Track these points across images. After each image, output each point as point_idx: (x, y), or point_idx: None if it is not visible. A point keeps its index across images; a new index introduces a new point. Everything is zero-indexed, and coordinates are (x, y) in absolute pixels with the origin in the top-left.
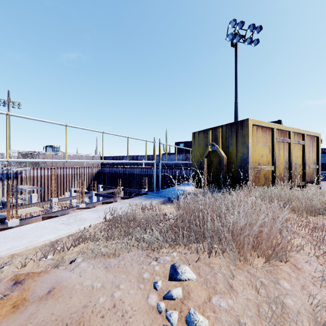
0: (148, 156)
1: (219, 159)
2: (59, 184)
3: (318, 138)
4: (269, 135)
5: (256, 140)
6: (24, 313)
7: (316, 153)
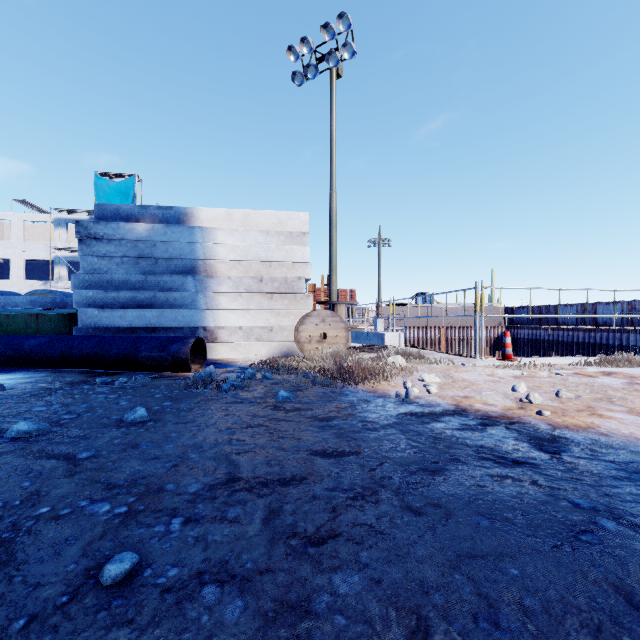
0: (629, 303)
1: None
2: None
3: None
4: None
5: None
6: (591, 369)
7: None
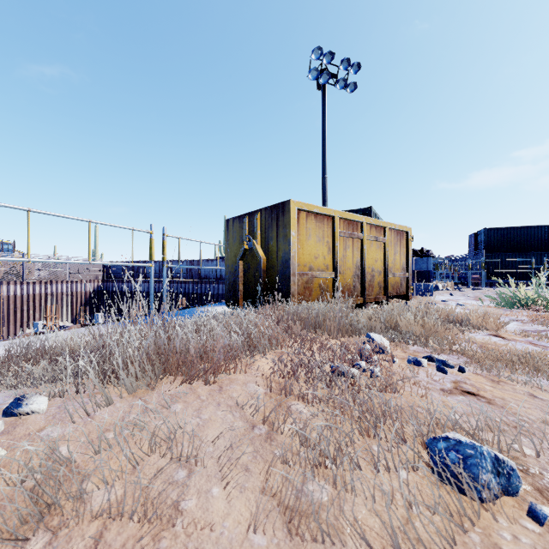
0: (191, 261)
1: (258, 262)
2: (12, 314)
3: (408, 234)
4: (328, 227)
5: (306, 233)
6: None
7: (406, 256)
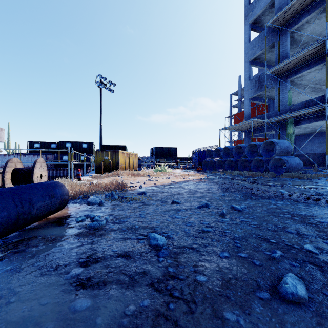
0: None
1: (109, 162)
2: None
3: (137, 155)
4: (124, 155)
5: (121, 156)
6: (107, 179)
7: (136, 160)
